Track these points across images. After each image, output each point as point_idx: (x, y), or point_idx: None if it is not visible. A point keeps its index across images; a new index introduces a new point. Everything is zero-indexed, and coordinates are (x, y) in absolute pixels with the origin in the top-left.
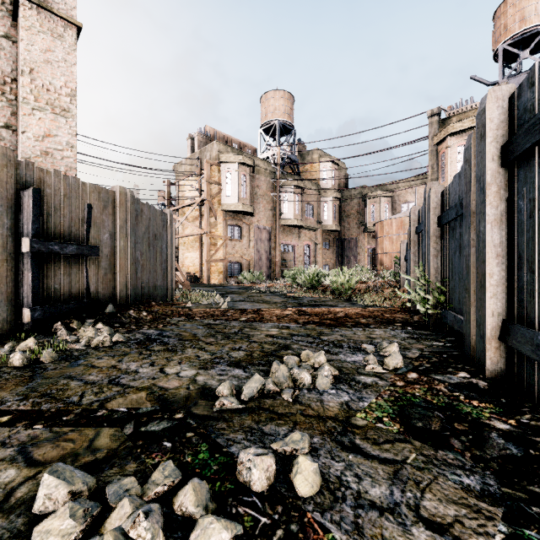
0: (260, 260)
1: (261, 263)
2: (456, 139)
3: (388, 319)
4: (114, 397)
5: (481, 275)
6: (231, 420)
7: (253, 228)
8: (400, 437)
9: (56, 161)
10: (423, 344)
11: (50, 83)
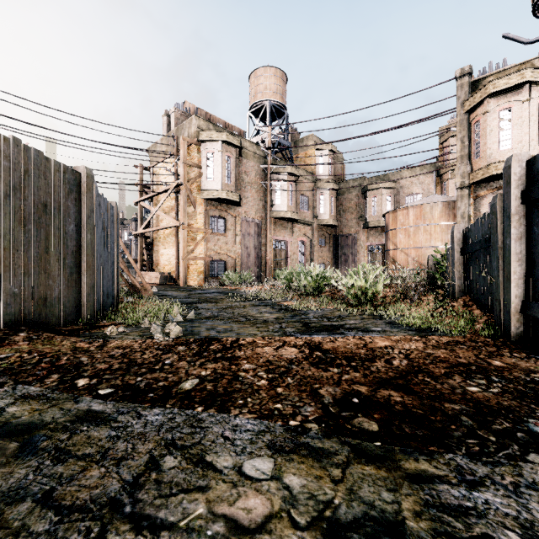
0: (248, 258)
1: (250, 262)
2: (498, 101)
3: (522, 380)
4: None
5: None
6: None
7: (240, 220)
8: None
9: None
10: None
11: None
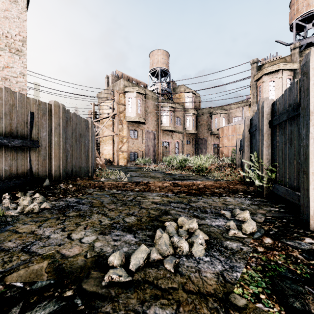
0: (149, 151)
1: (150, 153)
2: (268, 77)
3: (233, 189)
4: (17, 268)
5: None
6: (117, 299)
7: (145, 131)
8: None
9: (12, 84)
10: (263, 210)
11: (8, 32)
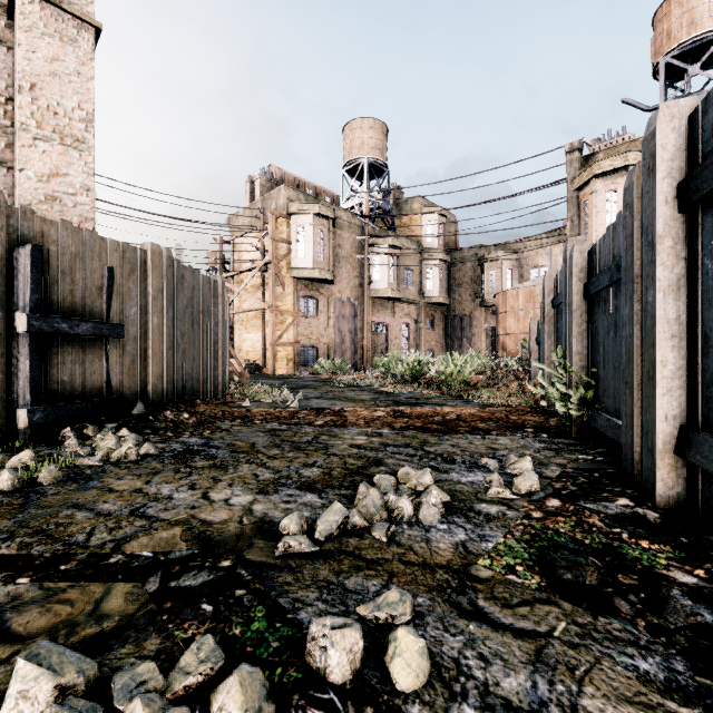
0: (342, 343)
1: (345, 348)
2: (604, 182)
3: (515, 423)
4: (135, 536)
5: (649, 363)
6: (300, 570)
7: (333, 300)
8: (541, 596)
9: (66, 209)
10: (564, 458)
11: (58, 104)
